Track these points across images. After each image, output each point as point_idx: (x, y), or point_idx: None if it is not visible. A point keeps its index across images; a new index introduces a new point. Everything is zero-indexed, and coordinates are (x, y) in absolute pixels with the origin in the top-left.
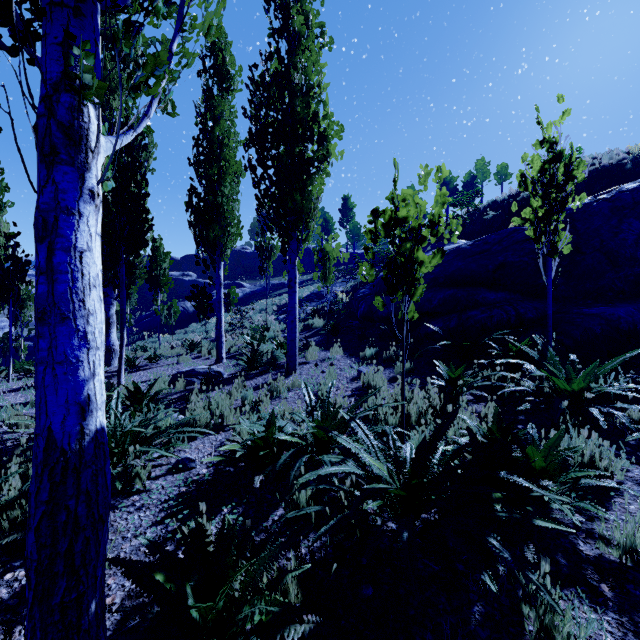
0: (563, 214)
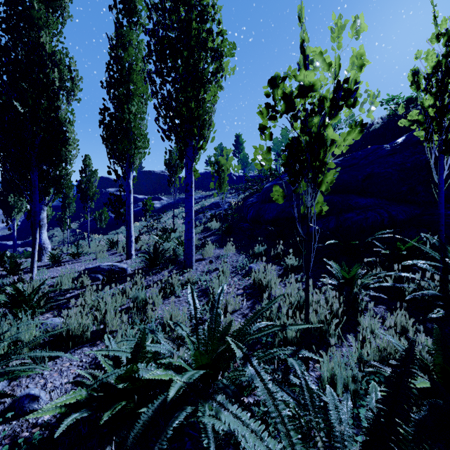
0: None
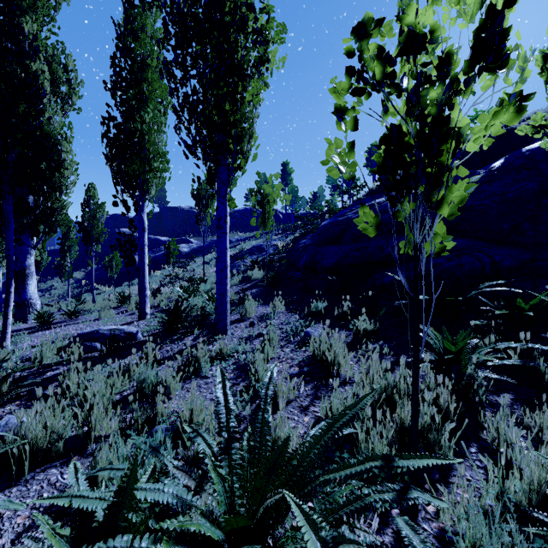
0: None
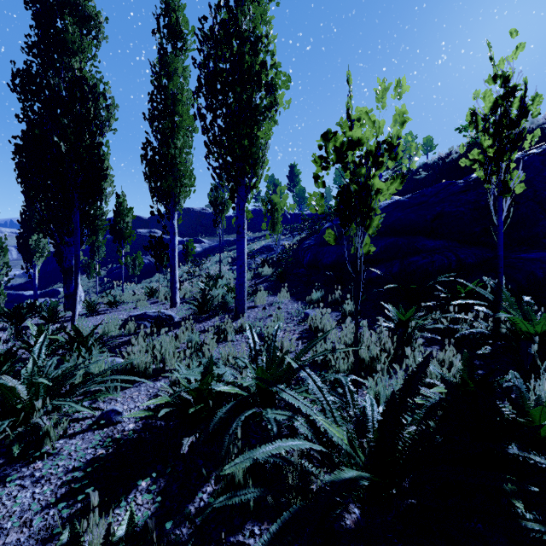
0: (515, 152)
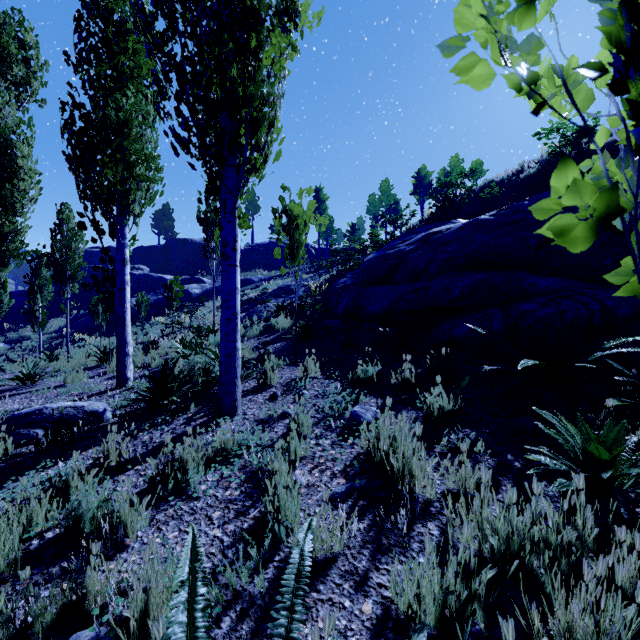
0: None
